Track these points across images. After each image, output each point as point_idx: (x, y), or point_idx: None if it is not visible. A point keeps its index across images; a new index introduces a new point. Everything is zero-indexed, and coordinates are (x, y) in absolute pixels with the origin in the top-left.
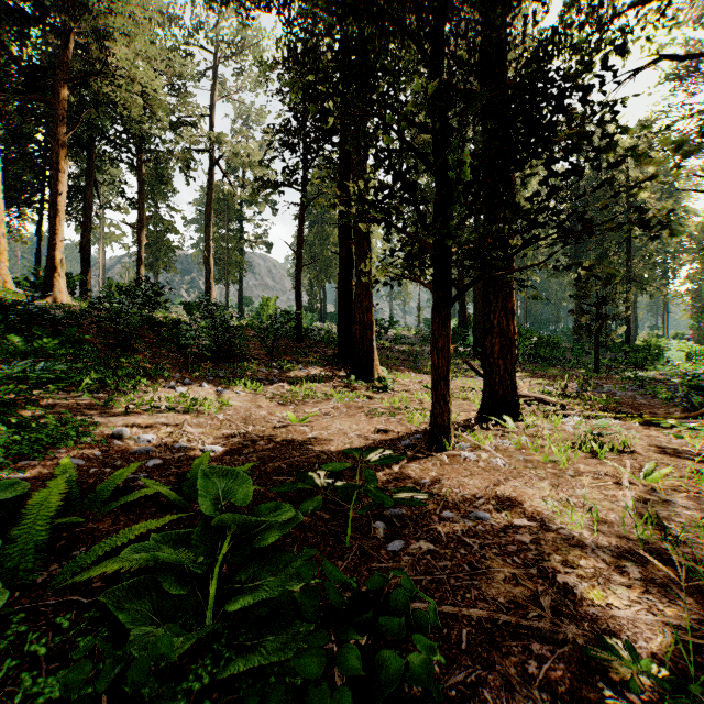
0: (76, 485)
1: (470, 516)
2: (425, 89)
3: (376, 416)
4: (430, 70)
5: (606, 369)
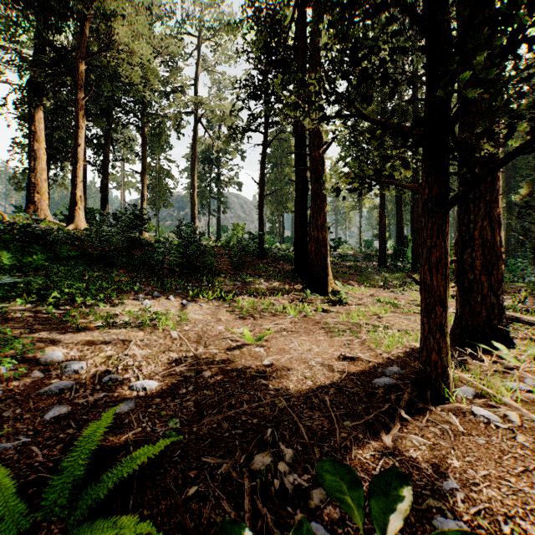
0: None
1: None
2: None
3: (337, 335)
4: None
5: None
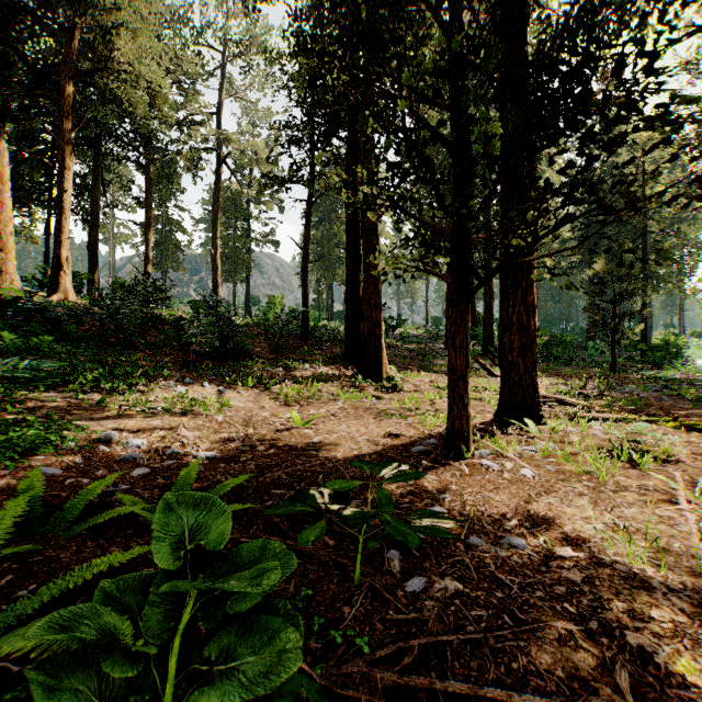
0: (41, 502)
1: (501, 543)
2: (442, 53)
3: (386, 418)
4: (449, 32)
5: (622, 368)
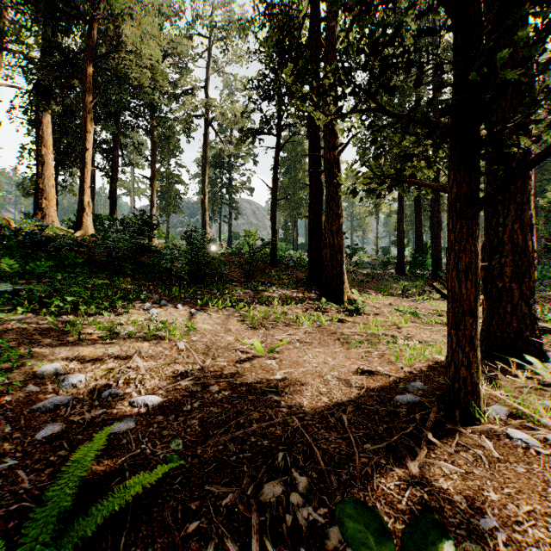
0: None
1: None
2: None
3: (354, 347)
4: None
5: None
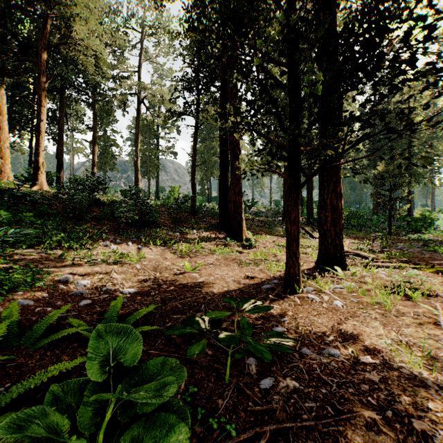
0: (17, 325)
1: (323, 353)
2: (282, 29)
3: (245, 266)
4: (287, 14)
5: (395, 232)
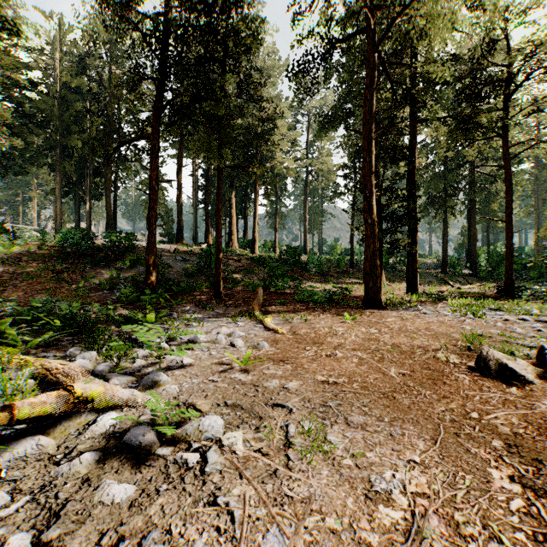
0: None
1: None
2: None
3: None
4: None
5: None
